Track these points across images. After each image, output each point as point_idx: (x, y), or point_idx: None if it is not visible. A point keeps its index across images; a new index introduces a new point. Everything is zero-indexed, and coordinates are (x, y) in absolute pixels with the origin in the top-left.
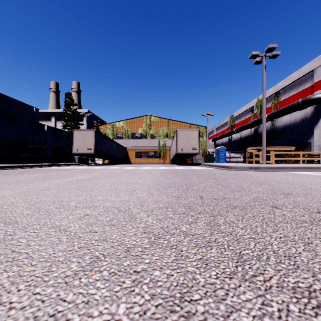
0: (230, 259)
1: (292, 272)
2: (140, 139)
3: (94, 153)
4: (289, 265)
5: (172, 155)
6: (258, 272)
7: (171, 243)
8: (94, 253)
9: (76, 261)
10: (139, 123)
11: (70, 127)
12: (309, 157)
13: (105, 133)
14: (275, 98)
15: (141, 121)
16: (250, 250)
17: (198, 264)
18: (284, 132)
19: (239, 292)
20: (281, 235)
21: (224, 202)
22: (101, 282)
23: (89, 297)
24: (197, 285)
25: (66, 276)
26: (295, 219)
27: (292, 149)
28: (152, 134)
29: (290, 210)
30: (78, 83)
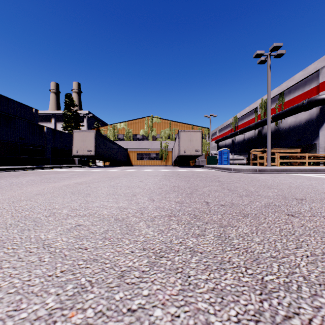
0: (251, 289)
1: None
2: (142, 140)
3: (94, 155)
4: None
5: (174, 157)
6: (291, 311)
7: (176, 264)
8: (79, 280)
9: (55, 292)
10: (140, 124)
11: (70, 128)
12: (315, 159)
13: (105, 135)
14: (279, 98)
15: (143, 122)
16: (273, 275)
17: (212, 298)
18: (288, 133)
19: None
20: (307, 253)
21: (233, 209)
22: None
23: None
24: None
25: (37, 317)
26: (317, 231)
27: (297, 151)
28: (153, 136)
29: (309, 219)
30: (79, 84)
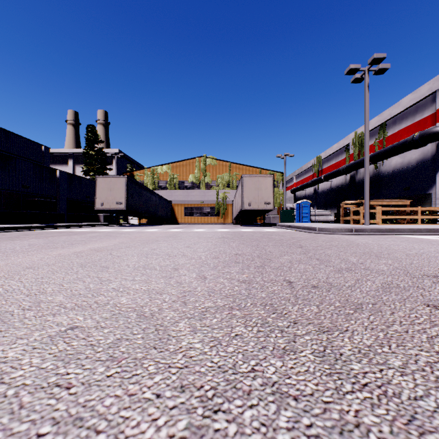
0: None
1: None
2: (191, 189)
3: (125, 209)
4: None
5: (236, 212)
6: None
7: (247, 433)
8: None
9: None
10: (189, 168)
11: (93, 172)
12: (430, 215)
13: (142, 182)
14: (379, 131)
15: (193, 164)
16: None
17: None
18: (392, 179)
19: None
20: None
21: (334, 294)
22: None
23: None
24: None
25: None
26: None
27: (406, 204)
28: (207, 183)
29: None
30: (106, 113)
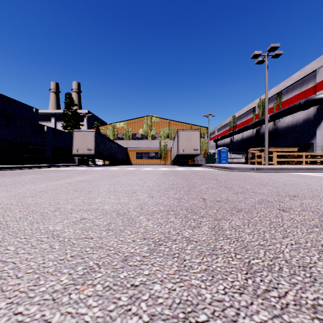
0: (238, 269)
1: (309, 285)
2: (141, 139)
3: (94, 154)
4: (305, 277)
5: (173, 156)
6: (271, 286)
7: (173, 250)
8: (87, 263)
9: (67, 272)
10: (139, 124)
11: (70, 127)
12: (312, 158)
13: (105, 134)
14: (277, 98)
15: (142, 121)
16: (259, 259)
17: (204, 276)
18: (286, 132)
19: (251, 311)
20: (292, 242)
21: (228, 204)
22: (93, 299)
23: (78, 318)
24: (203, 302)
25: (54, 290)
26: (304, 224)
27: (294, 150)
28: (153, 135)
29: (298, 213)
30: (79, 83)
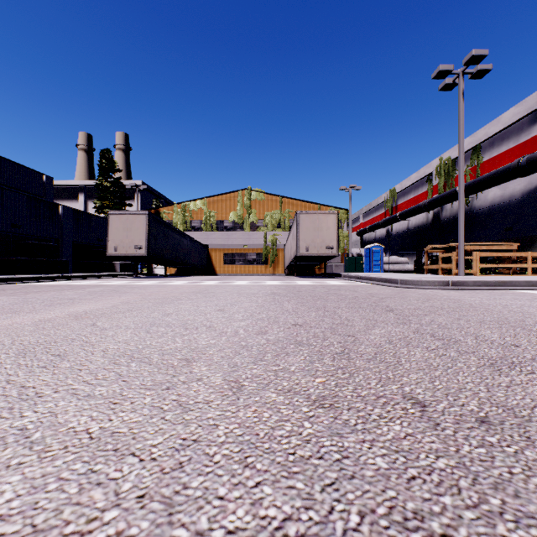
0: None
1: None
2: (232, 231)
3: (146, 256)
4: None
5: (289, 260)
6: None
7: None
8: None
9: None
10: (230, 203)
11: (108, 209)
12: None
13: (170, 221)
14: (472, 156)
15: (234, 199)
16: None
17: None
18: (489, 217)
19: None
20: None
21: None
22: None
23: None
24: None
25: None
26: None
27: (512, 248)
28: (253, 223)
29: None
30: (127, 135)
